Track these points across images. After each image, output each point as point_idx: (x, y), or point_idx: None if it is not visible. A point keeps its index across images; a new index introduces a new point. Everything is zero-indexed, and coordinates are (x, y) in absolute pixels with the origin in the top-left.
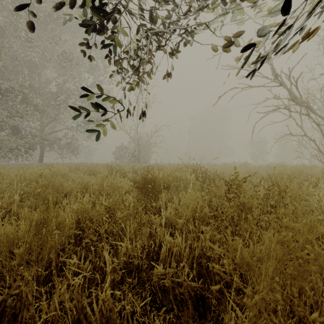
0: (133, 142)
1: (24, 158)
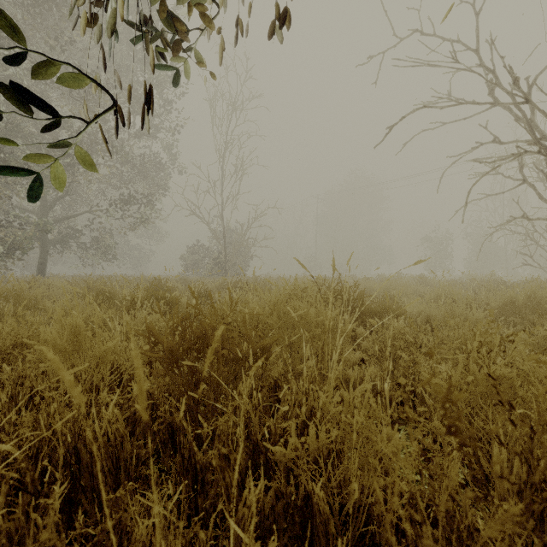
0: (215, 237)
1: (5, 266)
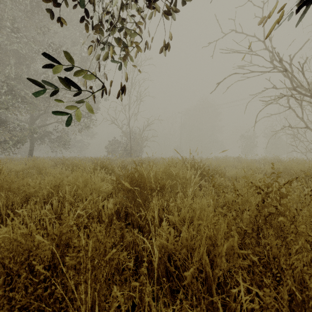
0: (125, 136)
1: (12, 152)
